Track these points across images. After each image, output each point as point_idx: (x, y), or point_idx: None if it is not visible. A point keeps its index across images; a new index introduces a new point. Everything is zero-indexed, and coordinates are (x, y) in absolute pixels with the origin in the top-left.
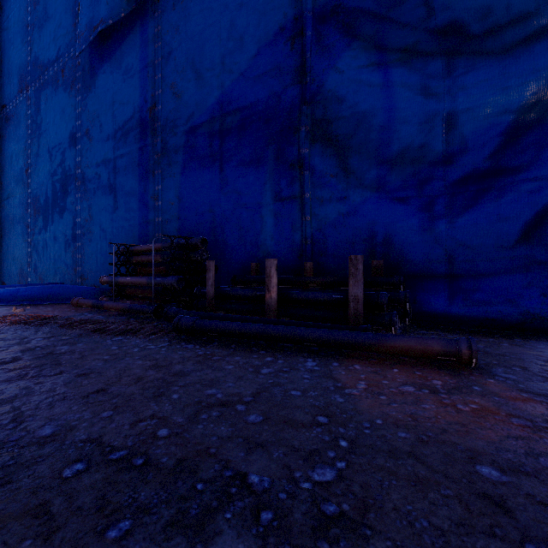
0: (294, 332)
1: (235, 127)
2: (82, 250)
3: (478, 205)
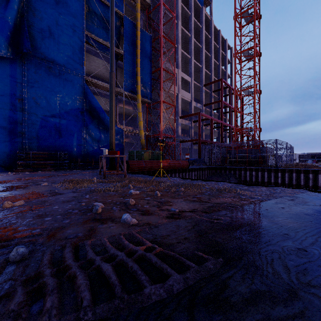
0: None
1: (64, 124)
2: None
3: None
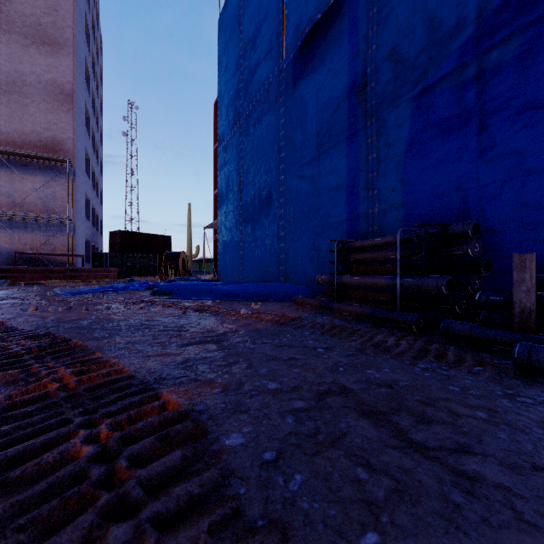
0: None
1: (510, 59)
2: (285, 250)
3: None
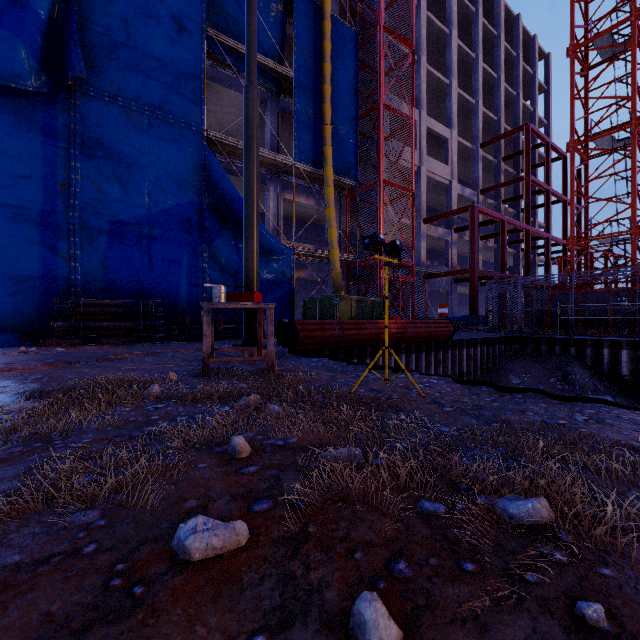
0: None
1: (160, 237)
2: None
3: (263, 300)
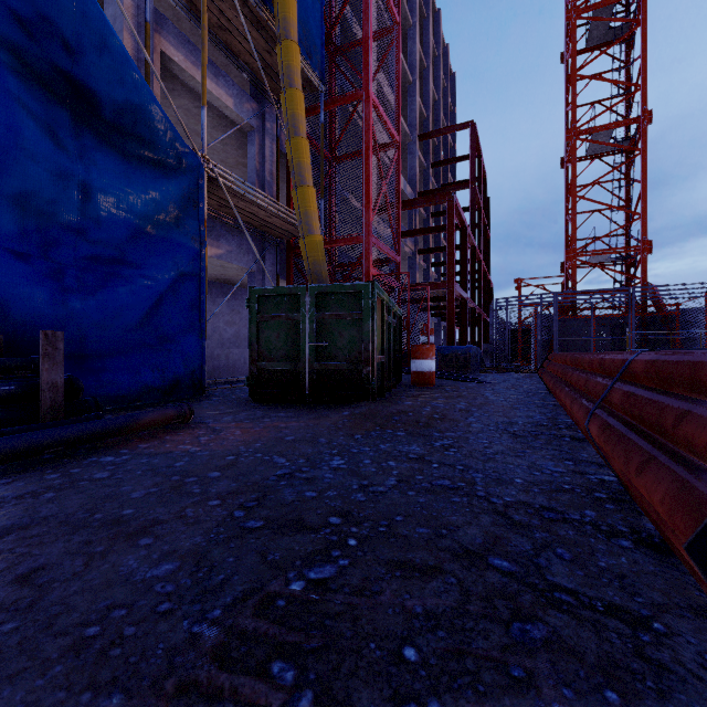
0: (28, 441)
1: None
2: None
3: (110, 287)
